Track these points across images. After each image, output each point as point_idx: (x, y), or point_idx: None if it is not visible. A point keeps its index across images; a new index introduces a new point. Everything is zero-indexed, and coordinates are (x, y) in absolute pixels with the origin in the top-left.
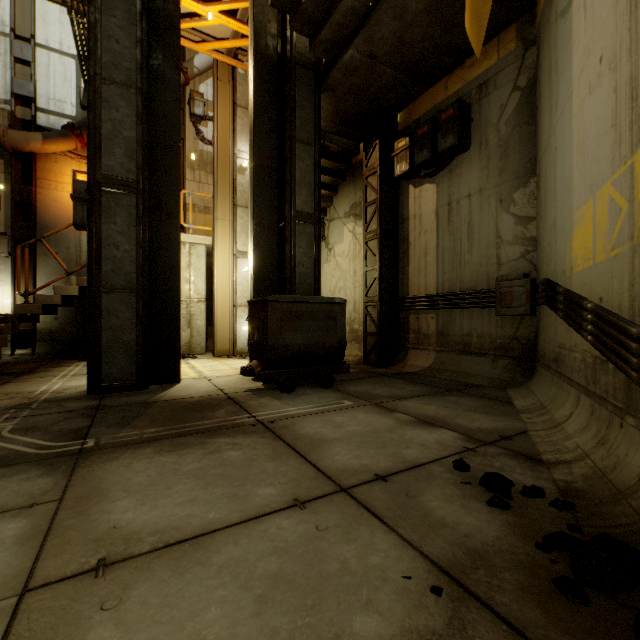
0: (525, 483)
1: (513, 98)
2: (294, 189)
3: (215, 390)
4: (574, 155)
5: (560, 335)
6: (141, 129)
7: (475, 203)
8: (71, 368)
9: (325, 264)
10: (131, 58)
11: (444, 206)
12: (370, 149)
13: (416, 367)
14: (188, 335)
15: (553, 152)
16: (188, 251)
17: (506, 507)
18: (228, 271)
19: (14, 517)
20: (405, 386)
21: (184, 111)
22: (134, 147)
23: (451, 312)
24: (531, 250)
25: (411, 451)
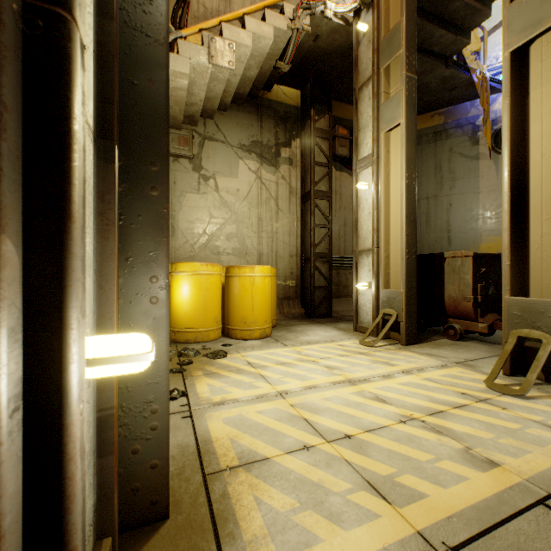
0: None
1: None
2: None
3: None
4: (483, 216)
5: None
6: None
7: None
8: None
9: (193, 194)
10: None
11: None
12: (319, 112)
13: (347, 311)
14: None
15: (446, 204)
16: None
17: None
18: None
19: None
20: None
21: None
22: None
23: None
24: None
25: None
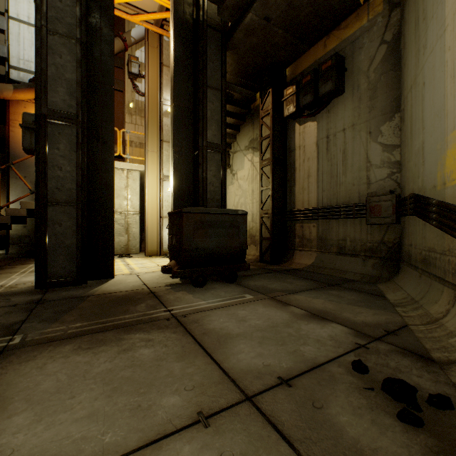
0: (427, 388)
1: (380, 50)
2: (206, 124)
3: (141, 285)
4: (448, 83)
5: (429, 241)
6: (80, 72)
7: (349, 135)
8: (32, 265)
9: (230, 186)
10: (72, 14)
11: (323, 139)
12: (265, 96)
13: (301, 264)
14: (126, 239)
15: (421, 87)
16: (126, 175)
17: (420, 424)
18: (156, 191)
19: None
20: (294, 281)
21: (124, 70)
22: (74, 87)
23: (329, 222)
24: (396, 171)
25: (309, 348)
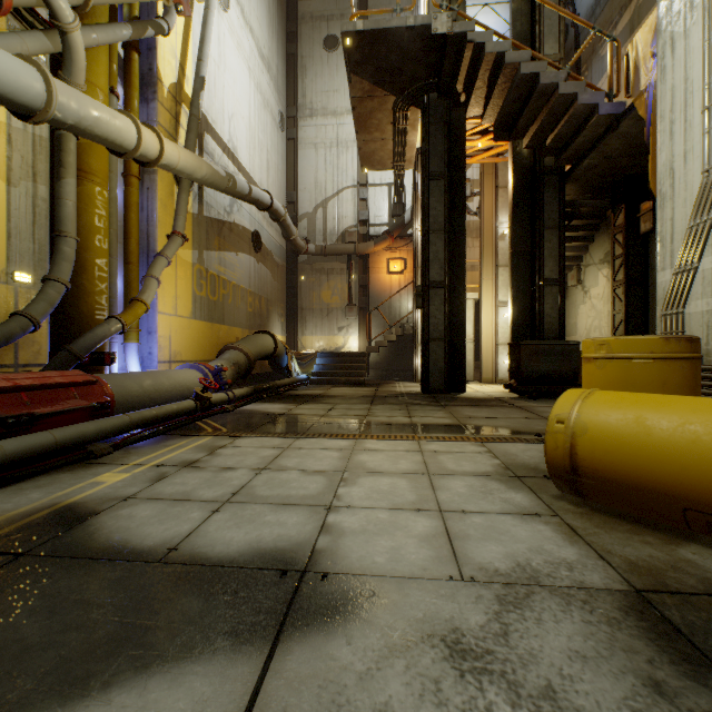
0: None
1: None
2: (542, 264)
3: (488, 396)
4: None
5: None
6: (446, 252)
7: None
8: (397, 384)
9: (581, 305)
10: (441, 215)
11: None
12: (617, 211)
13: None
14: None
15: None
16: None
17: None
18: (491, 318)
19: (438, 411)
20: None
21: None
22: (443, 262)
23: None
24: None
25: None
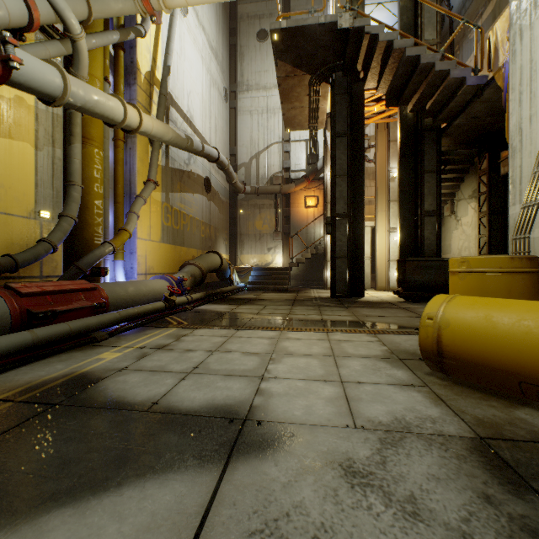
0: None
1: None
2: (423, 199)
3: (381, 300)
4: None
5: None
6: (349, 191)
7: None
8: (312, 291)
9: (454, 231)
10: (345, 164)
11: None
12: (482, 158)
13: None
14: None
15: None
16: None
17: None
18: (384, 241)
19: (342, 311)
20: None
21: None
22: (346, 199)
23: None
24: None
25: None
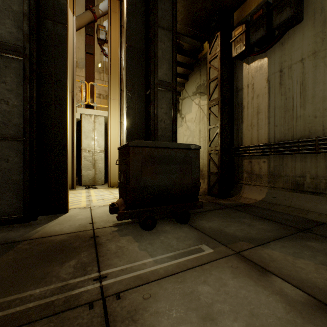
0: None
1: None
2: (157, 63)
3: (87, 223)
4: None
5: None
6: (27, 4)
7: (308, 65)
8: None
9: (179, 127)
10: None
11: (275, 73)
12: (212, 41)
13: (250, 199)
14: (93, 173)
15: None
16: (93, 120)
17: None
18: (117, 132)
19: None
20: (253, 222)
21: (93, 37)
22: (22, 20)
23: (283, 157)
24: None
25: None
